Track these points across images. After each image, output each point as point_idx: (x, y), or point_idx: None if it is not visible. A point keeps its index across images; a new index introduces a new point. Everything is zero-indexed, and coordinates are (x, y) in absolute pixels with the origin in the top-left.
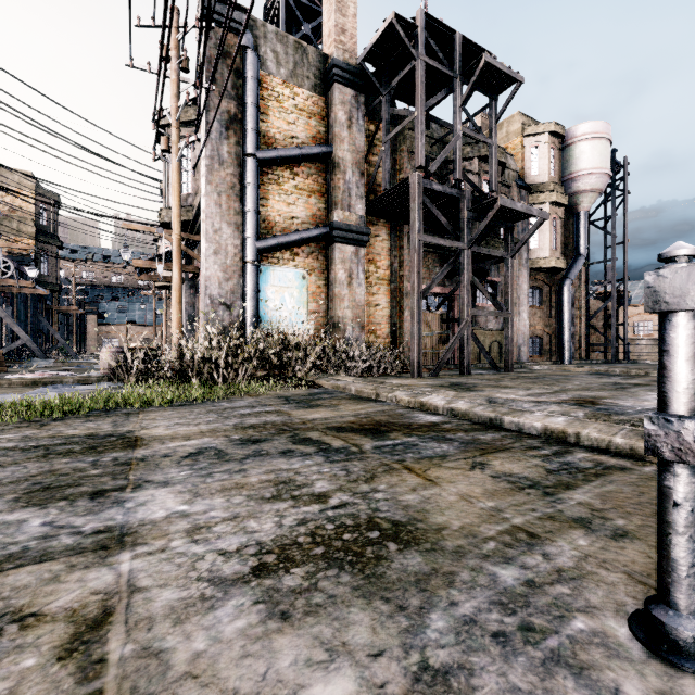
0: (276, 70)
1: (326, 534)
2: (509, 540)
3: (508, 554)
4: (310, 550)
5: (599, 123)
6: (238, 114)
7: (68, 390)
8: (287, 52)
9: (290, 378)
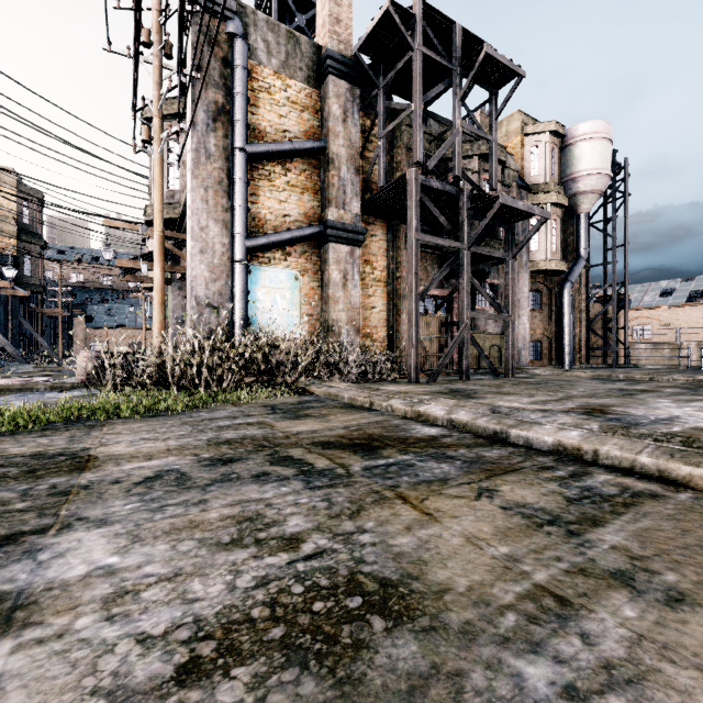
0: (267, 60)
1: (290, 603)
2: (533, 610)
3: (534, 635)
4: (264, 631)
5: (600, 122)
6: (226, 105)
7: (37, 398)
8: (278, 42)
9: (279, 384)
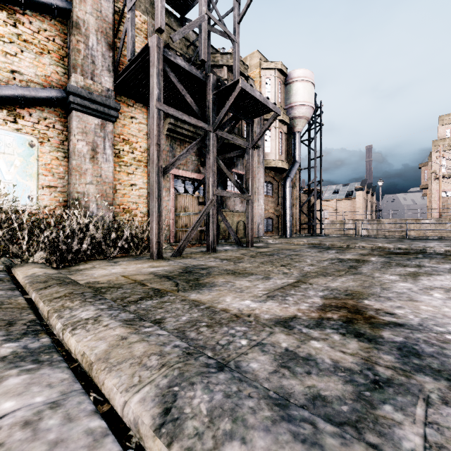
0: None
1: None
2: None
3: None
4: None
5: (308, 71)
6: None
7: None
8: None
9: None
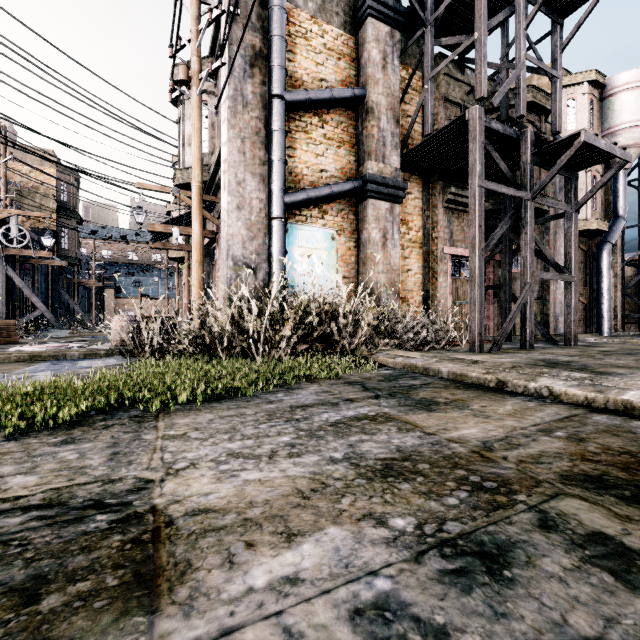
0: (303, 3)
1: None
2: None
3: None
4: None
5: None
6: (263, 49)
7: (68, 368)
8: None
9: (339, 353)
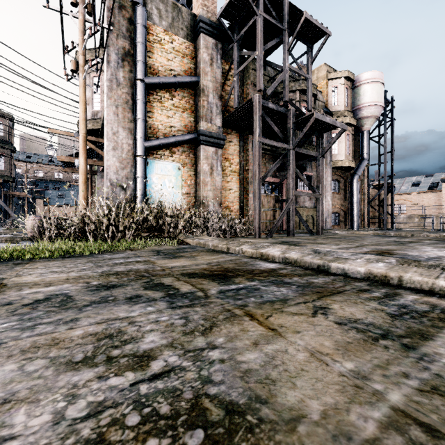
0: (159, 21)
1: (118, 442)
2: None
3: None
4: None
5: (377, 72)
6: (131, 50)
7: None
8: (167, 10)
9: (165, 238)
